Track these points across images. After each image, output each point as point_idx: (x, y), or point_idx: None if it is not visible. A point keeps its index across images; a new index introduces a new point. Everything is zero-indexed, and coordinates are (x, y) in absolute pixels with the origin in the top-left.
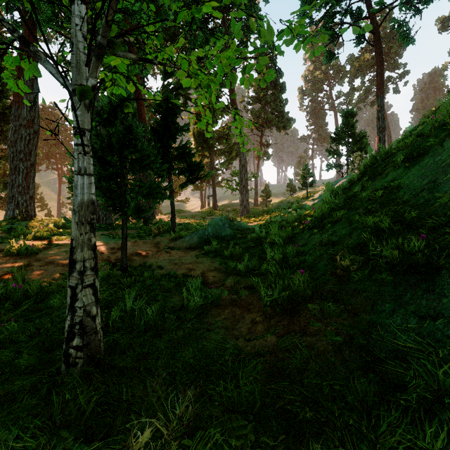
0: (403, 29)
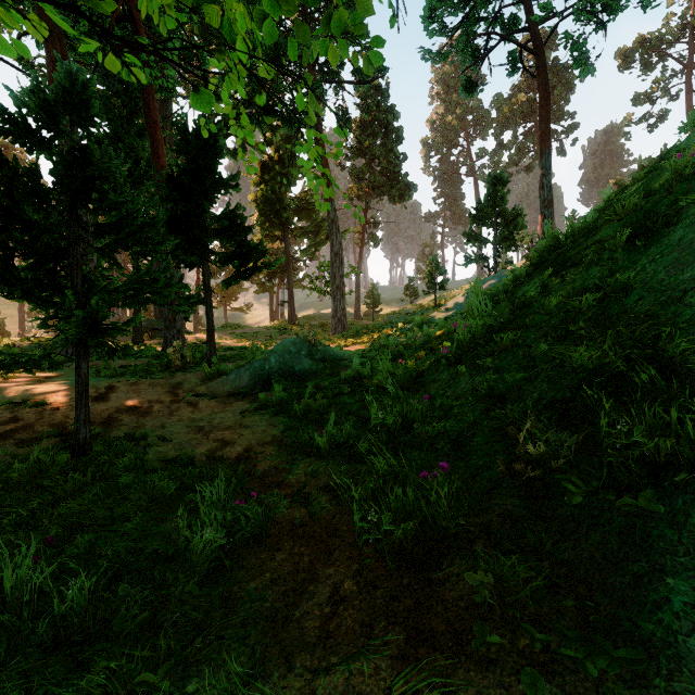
0: (580, 51)
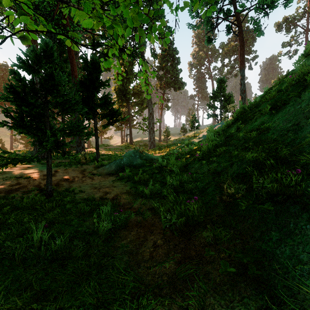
0: (257, 25)
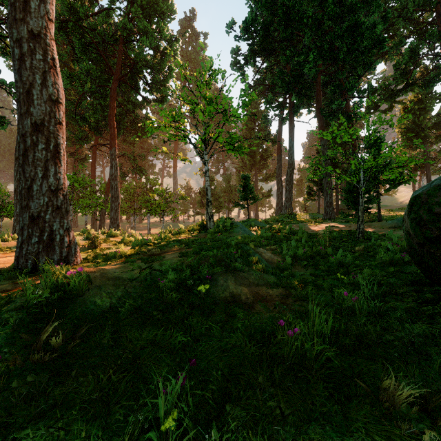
0: None
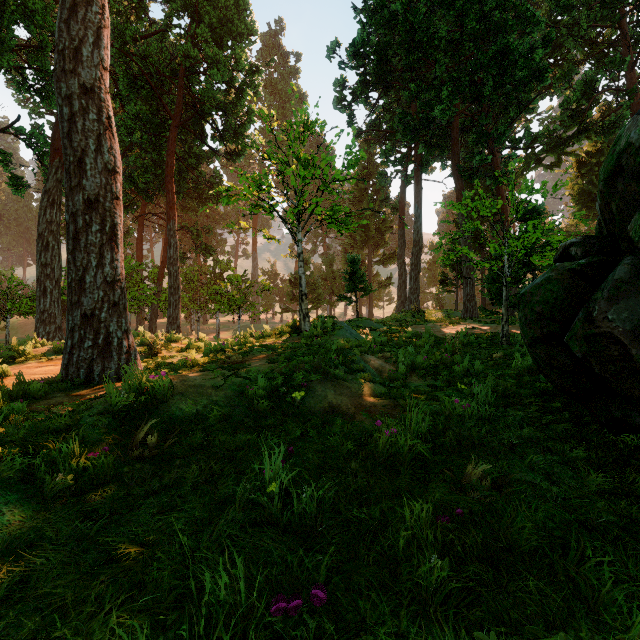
0: None
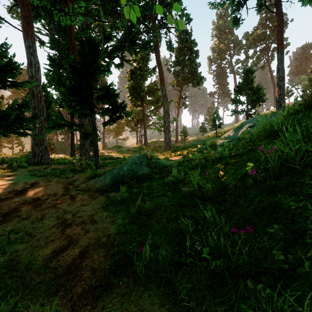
0: None
